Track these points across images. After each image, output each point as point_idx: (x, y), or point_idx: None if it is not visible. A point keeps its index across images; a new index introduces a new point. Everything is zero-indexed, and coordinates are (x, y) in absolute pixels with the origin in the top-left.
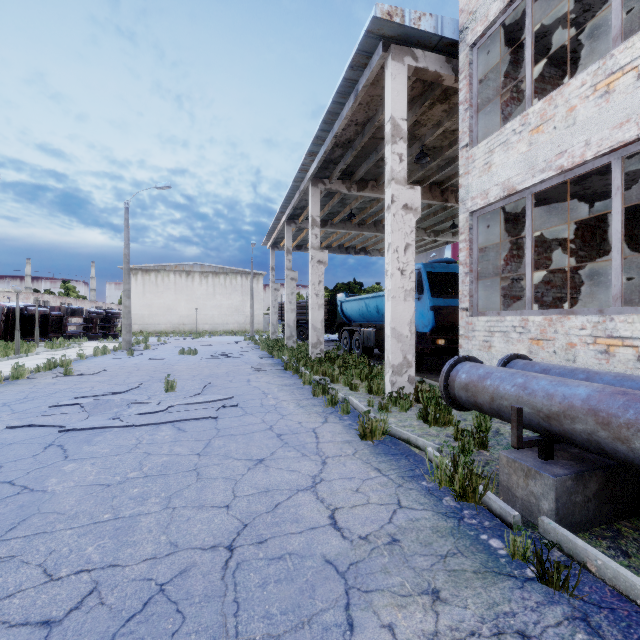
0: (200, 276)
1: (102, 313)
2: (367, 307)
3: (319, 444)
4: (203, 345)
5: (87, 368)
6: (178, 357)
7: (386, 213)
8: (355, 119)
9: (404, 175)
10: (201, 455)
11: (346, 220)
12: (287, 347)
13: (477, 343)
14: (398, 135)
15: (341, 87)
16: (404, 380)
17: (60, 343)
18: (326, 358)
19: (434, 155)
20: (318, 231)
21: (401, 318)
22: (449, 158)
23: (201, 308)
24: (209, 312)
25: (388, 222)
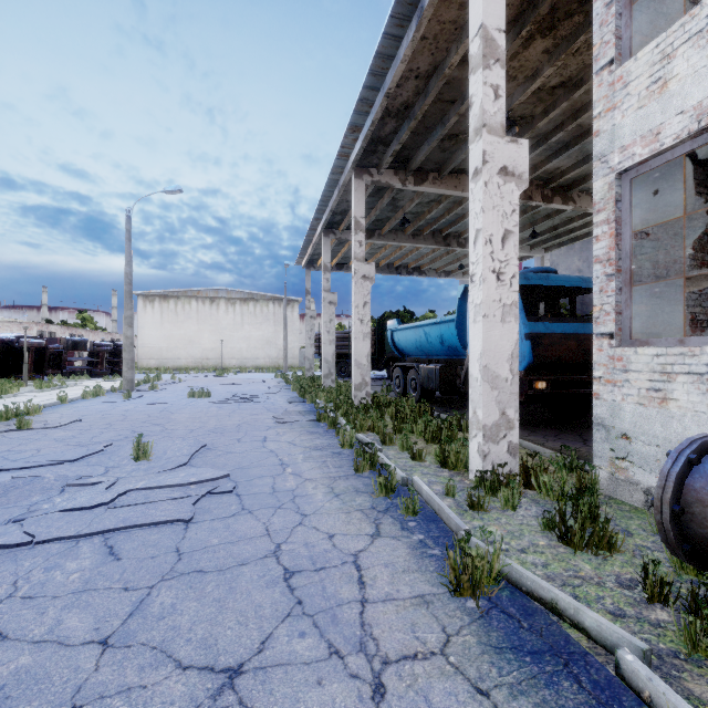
0: (226, 303)
1: (109, 346)
2: (427, 337)
3: (366, 608)
4: (224, 384)
5: (59, 417)
6: (185, 401)
7: (471, 183)
8: (416, 67)
9: (502, 120)
10: (108, 648)
11: (397, 230)
12: (324, 388)
13: (634, 392)
14: (492, 55)
15: (397, 5)
16: (502, 450)
17: (50, 382)
18: (373, 404)
19: (520, 130)
20: (363, 237)
21: (497, 350)
22: (540, 135)
23: (227, 340)
24: (236, 345)
25: (475, 196)
